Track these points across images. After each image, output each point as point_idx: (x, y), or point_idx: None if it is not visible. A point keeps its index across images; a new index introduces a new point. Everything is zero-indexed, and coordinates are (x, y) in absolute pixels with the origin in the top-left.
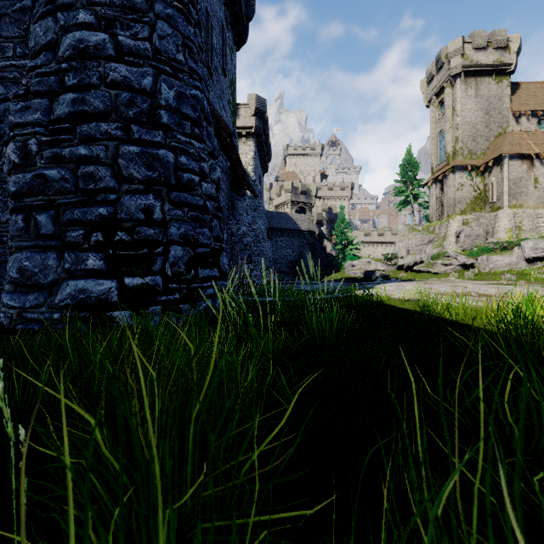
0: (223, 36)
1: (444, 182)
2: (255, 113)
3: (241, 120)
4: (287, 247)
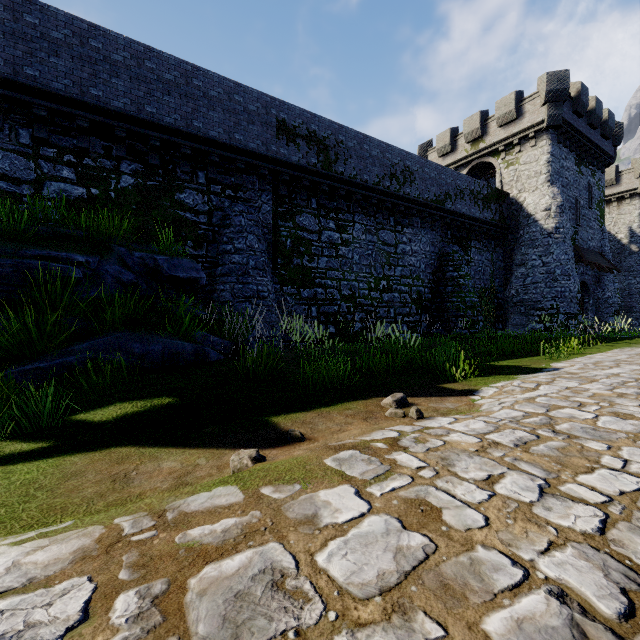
0: (589, 190)
1: None
2: (639, 175)
3: (623, 185)
4: None
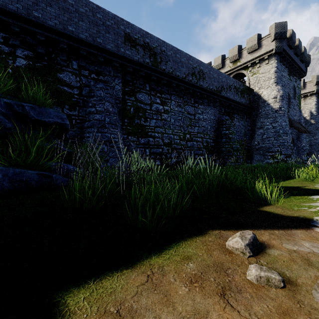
0: (294, 89)
1: None
2: (316, 84)
3: (307, 89)
4: None
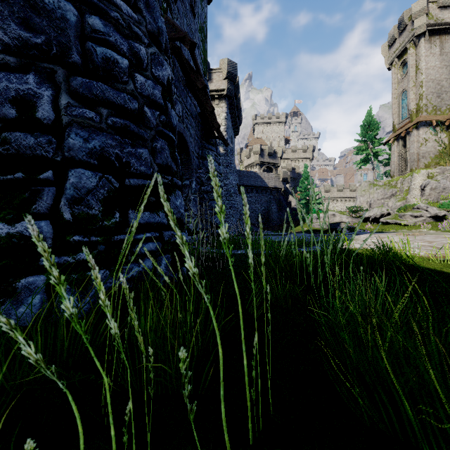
0: None
1: (407, 138)
2: (227, 76)
3: (214, 83)
4: (256, 202)
